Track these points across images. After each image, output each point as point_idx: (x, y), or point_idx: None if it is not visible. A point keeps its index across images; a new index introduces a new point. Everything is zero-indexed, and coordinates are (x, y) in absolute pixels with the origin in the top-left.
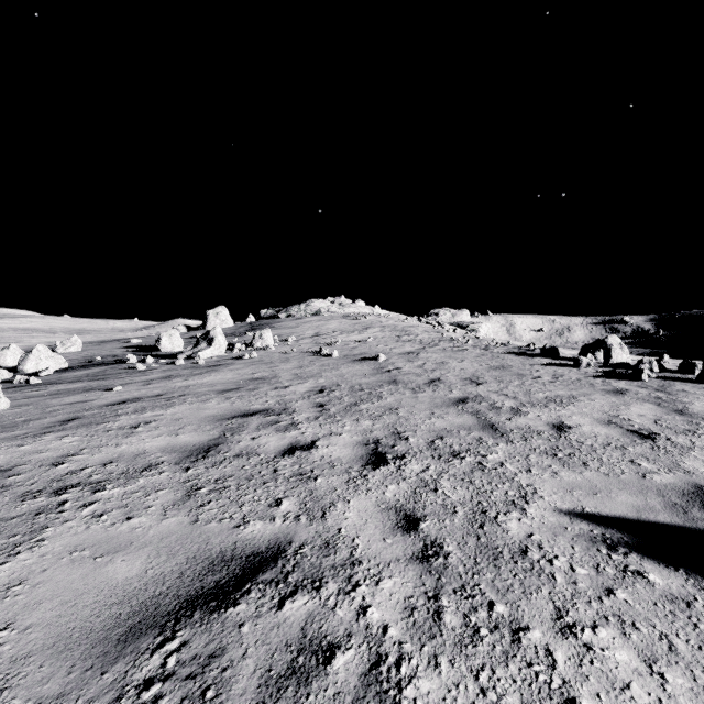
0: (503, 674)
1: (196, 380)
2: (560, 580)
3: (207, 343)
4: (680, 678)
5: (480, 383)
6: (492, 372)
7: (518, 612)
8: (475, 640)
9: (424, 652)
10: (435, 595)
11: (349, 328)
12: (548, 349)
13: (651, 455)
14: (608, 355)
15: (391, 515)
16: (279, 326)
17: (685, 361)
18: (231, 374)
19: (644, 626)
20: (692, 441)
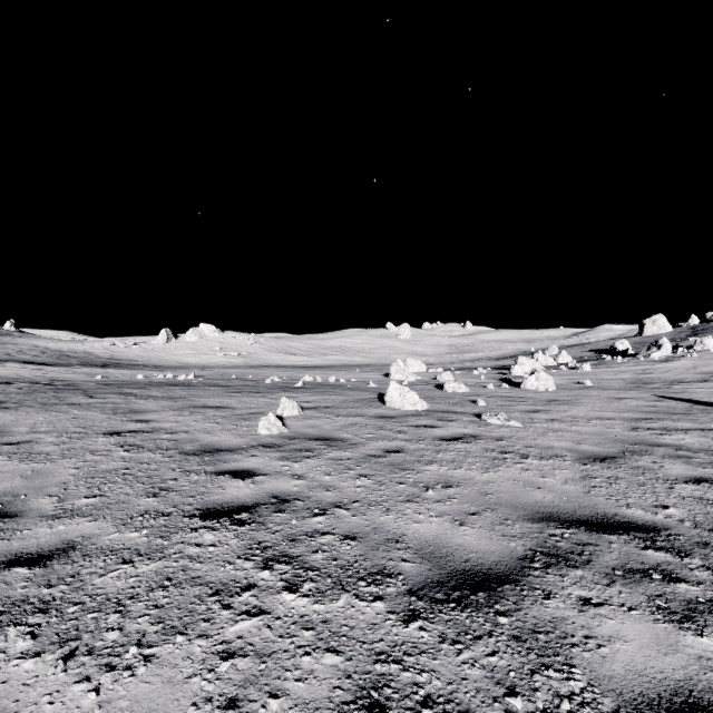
0: None
1: (657, 366)
2: None
3: (656, 348)
4: None
5: None
6: None
7: None
8: None
9: None
10: None
11: None
12: None
13: None
14: None
15: None
16: None
17: None
18: (678, 364)
19: None
20: None
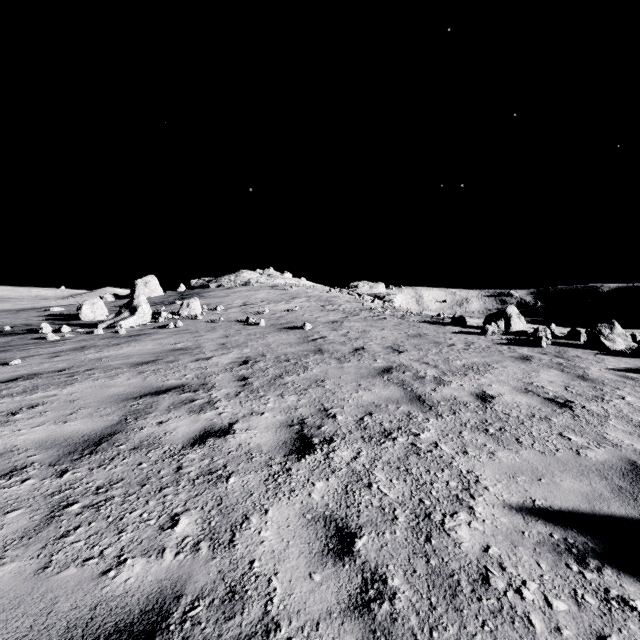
0: None
1: (111, 351)
2: (539, 626)
3: (130, 312)
4: None
5: (401, 351)
6: (411, 340)
7: None
8: None
9: None
10: None
11: (276, 298)
12: (457, 318)
13: (576, 427)
14: (509, 324)
15: (318, 530)
16: (209, 295)
17: (573, 329)
18: (152, 344)
19: None
20: (604, 408)
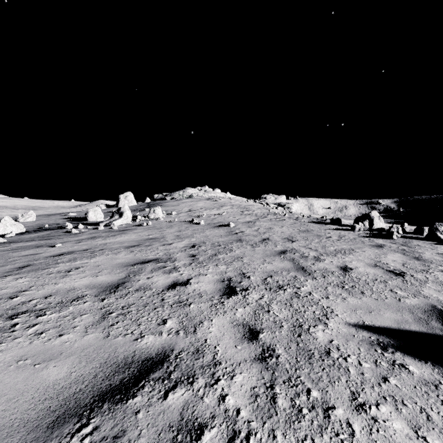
0: (319, 442)
1: (111, 239)
2: (352, 372)
3: (119, 216)
4: (436, 440)
5: (294, 241)
6: (301, 234)
7: (327, 395)
8: (299, 417)
9: (265, 428)
10: (271, 385)
11: (210, 206)
12: (335, 219)
13: (403, 286)
14: (372, 223)
15: (240, 329)
16: (166, 204)
17: (418, 227)
18: (134, 235)
19: (409, 403)
20: (426, 277)
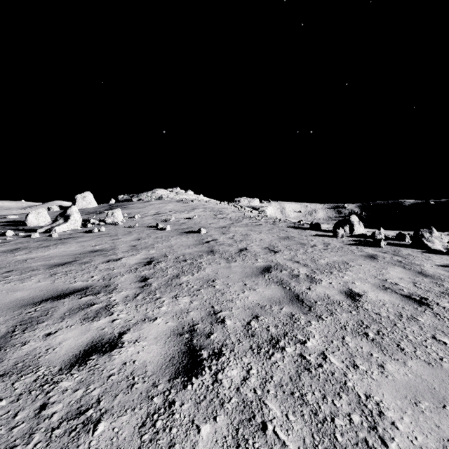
0: None
1: (38, 252)
2: None
3: (64, 219)
4: None
5: (276, 251)
6: (282, 242)
7: None
8: None
9: None
10: None
11: (181, 209)
12: (314, 224)
13: (443, 328)
14: (352, 229)
15: None
16: (131, 206)
17: (400, 233)
18: (75, 246)
19: None
20: None
